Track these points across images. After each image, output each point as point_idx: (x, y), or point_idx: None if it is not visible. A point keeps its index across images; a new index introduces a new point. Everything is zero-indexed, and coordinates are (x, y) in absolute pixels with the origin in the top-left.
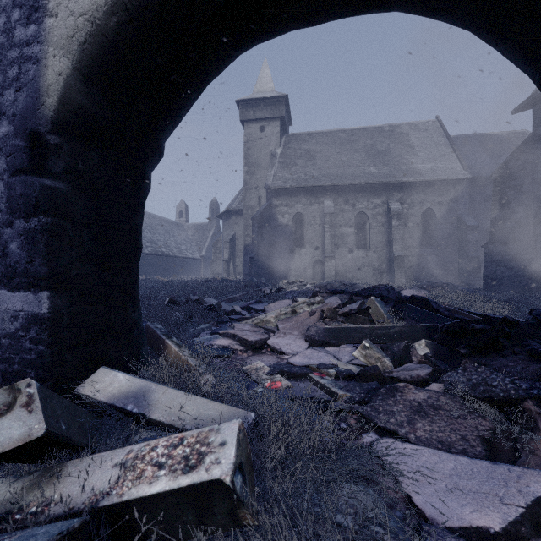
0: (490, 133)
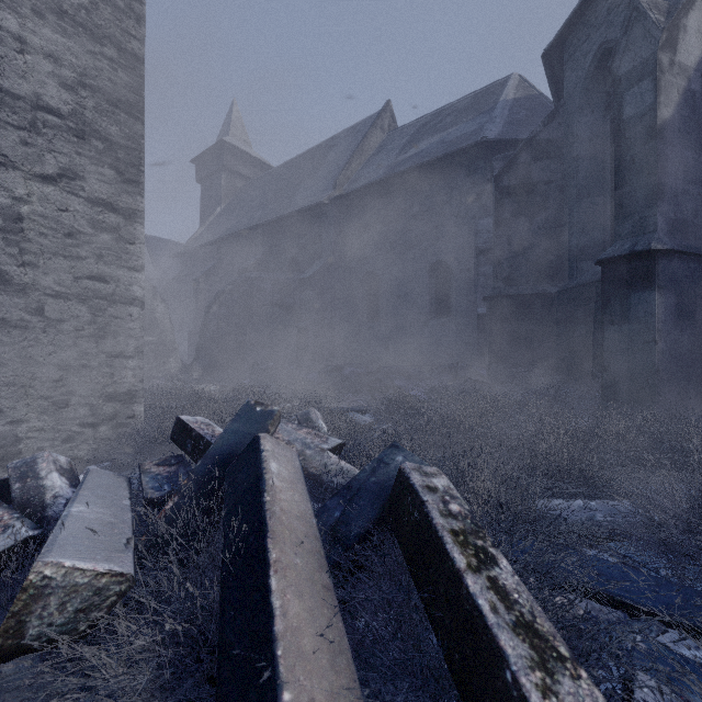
0: (179, 242)
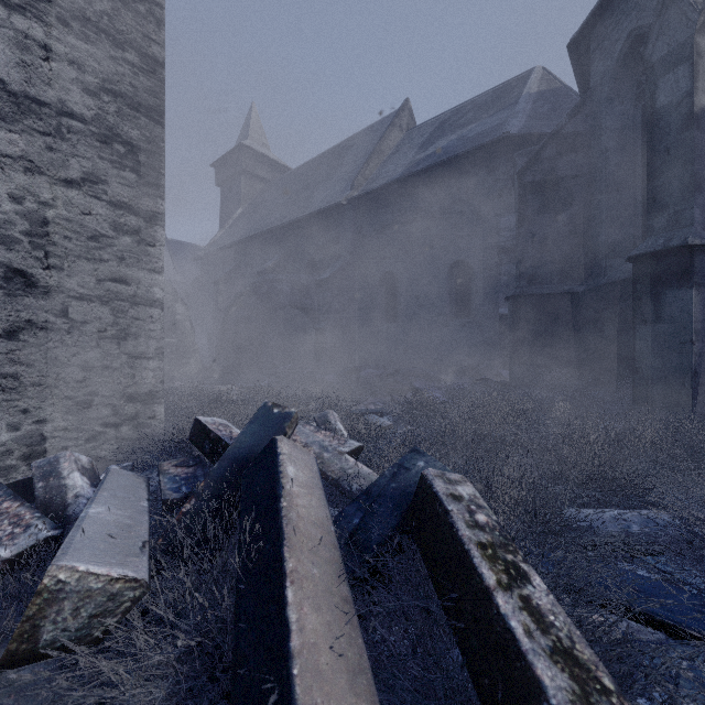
0: (200, 245)
